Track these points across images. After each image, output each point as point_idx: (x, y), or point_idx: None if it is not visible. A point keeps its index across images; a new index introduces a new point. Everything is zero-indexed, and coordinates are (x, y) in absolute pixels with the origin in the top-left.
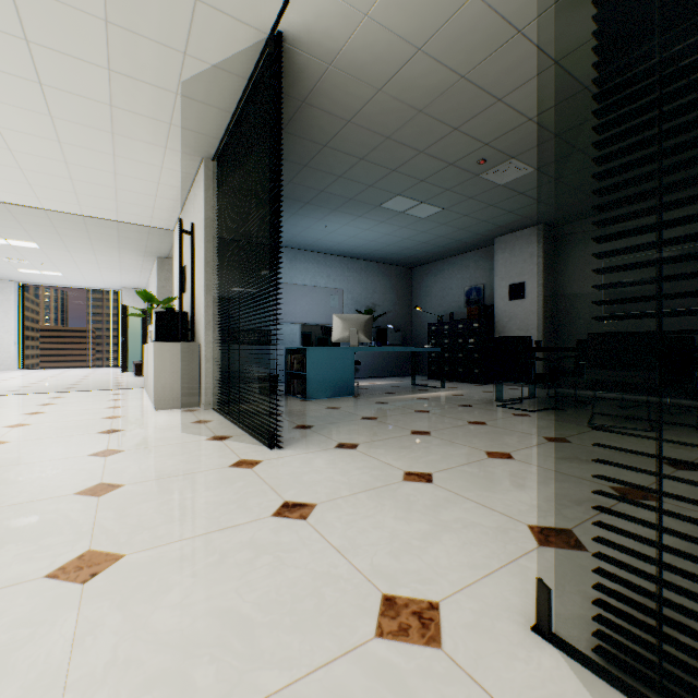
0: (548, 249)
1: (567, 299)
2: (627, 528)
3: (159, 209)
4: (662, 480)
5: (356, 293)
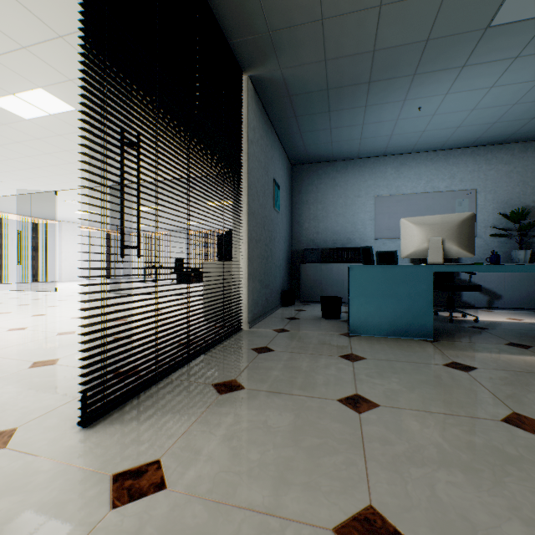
0: None
1: None
2: None
3: None
4: None
5: (500, 191)
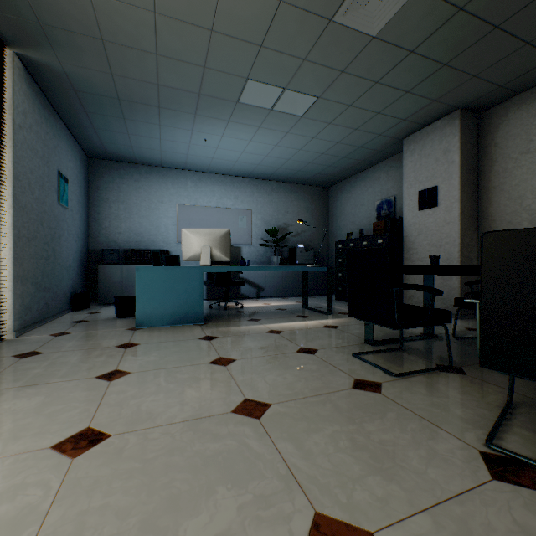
0: (468, 141)
1: (496, 203)
2: None
3: None
4: None
5: (266, 214)
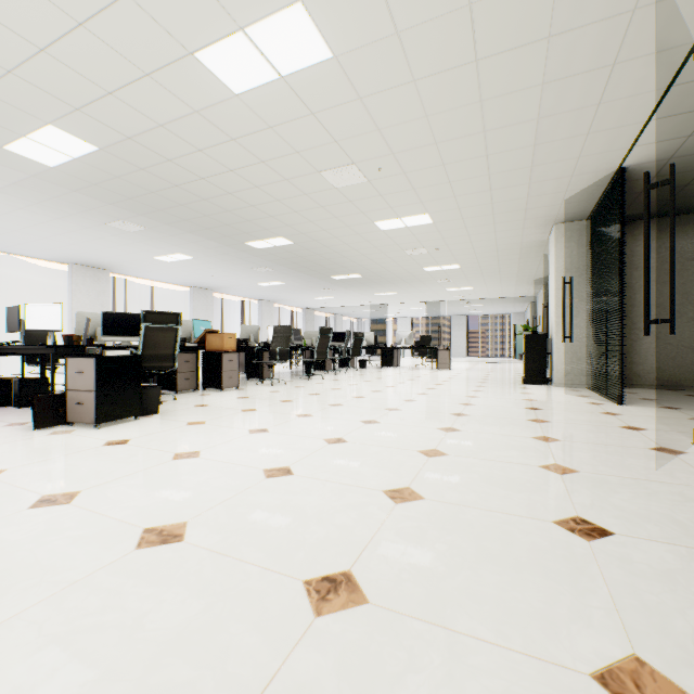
0: None
1: None
2: None
3: (530, 293)
4: None
5: None
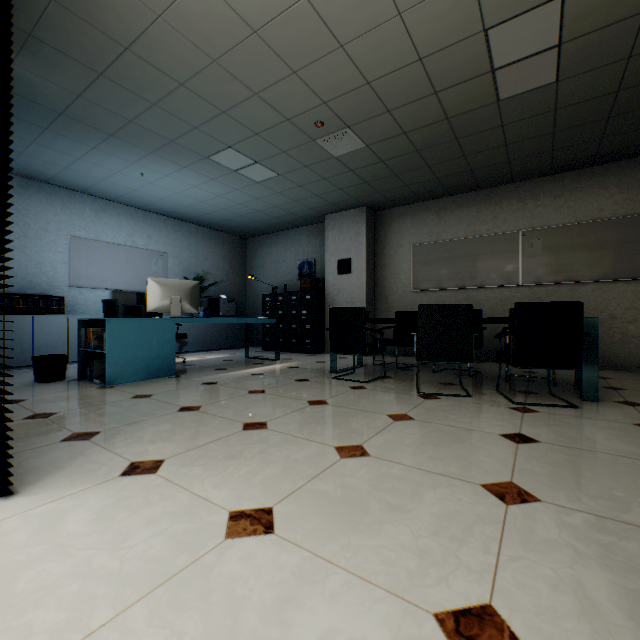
0: (370, 230)
1: (385, 276)
2: (546, 573)
3: None
4: (517, 462)
5: (184, 259)
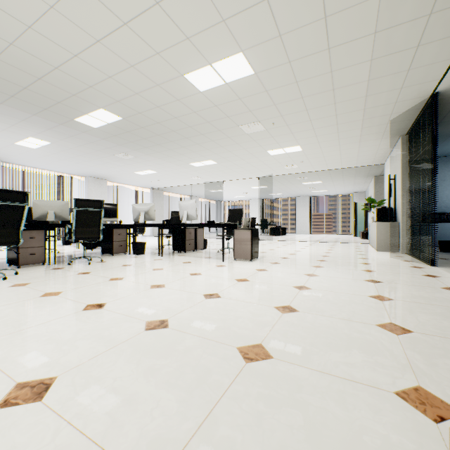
0: None
1: None
2: None
3: (376, 158)
4: None
5: None
